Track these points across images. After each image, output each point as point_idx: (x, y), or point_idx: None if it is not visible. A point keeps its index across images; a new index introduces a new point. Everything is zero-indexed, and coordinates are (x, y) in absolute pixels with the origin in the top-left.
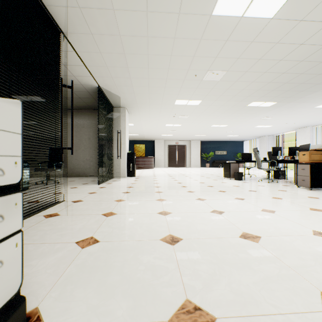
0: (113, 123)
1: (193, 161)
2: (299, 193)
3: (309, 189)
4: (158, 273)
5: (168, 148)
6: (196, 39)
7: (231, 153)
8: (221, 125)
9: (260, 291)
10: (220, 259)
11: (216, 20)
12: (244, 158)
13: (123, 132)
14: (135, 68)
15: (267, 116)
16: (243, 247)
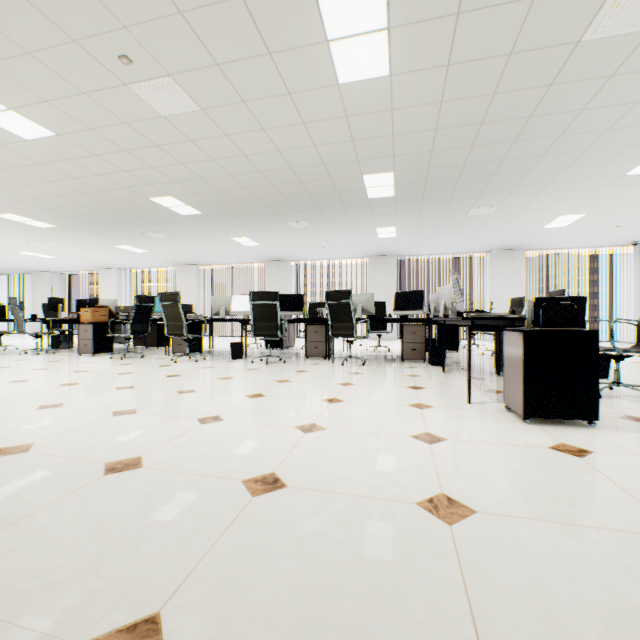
0: None
1: None
2: (77, 361)
3: (93, 355)
4: None
5: None
6: None
7: None
8: None
9: None
10: None
11: None
12: None
13: None
14: None
15: (44, 241)
16: None
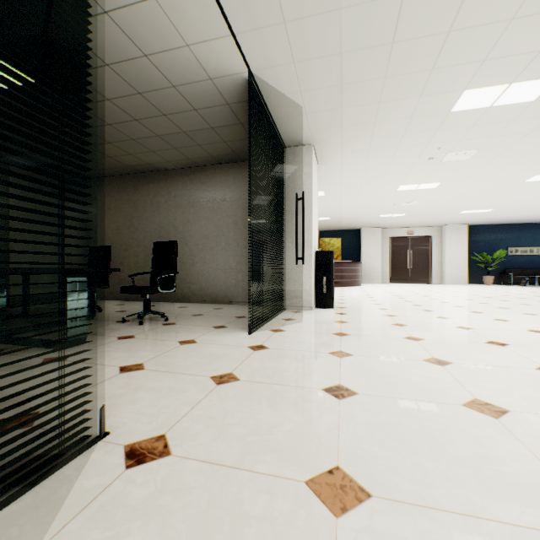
0: (285, 183)
1: (451, 270)
2: None
3: None
4: None
5: (389, 243)
6: None
7: None
8: None
9: None
10: None
11: None
12: None
13: (306, 202)
14: None
15: None
16: None
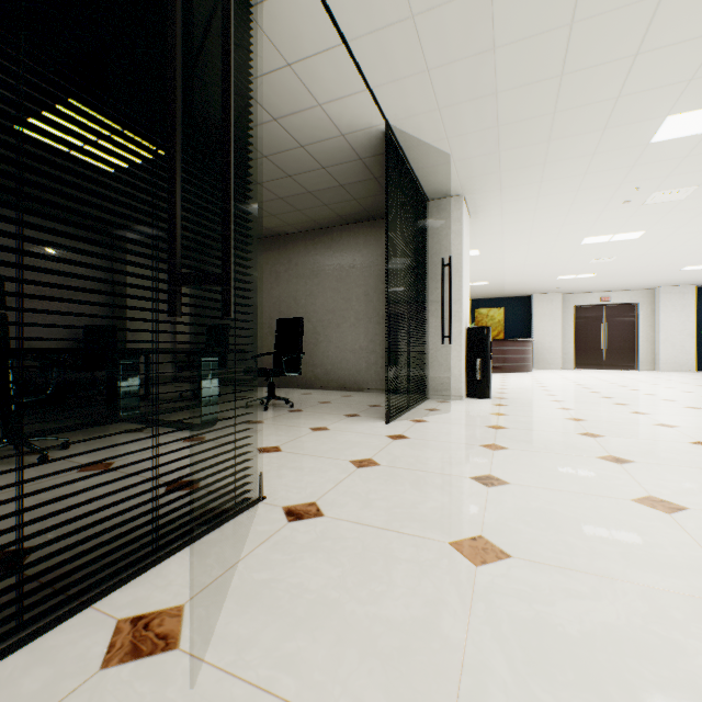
0: (427, 244)
1: (668, 351)
2: None
3: None
4: None
5: (574, 314)
6: None
7: None
8: None
9: None
10: None
11: None
12: None
13: (455, 267)
14: None
15: None
16: None
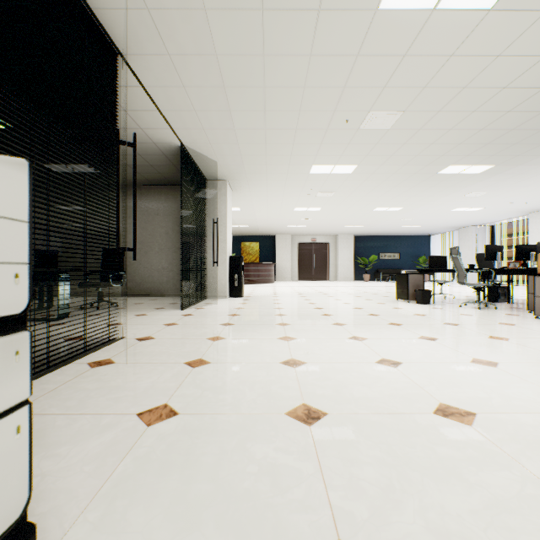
0: (207, 206)
1: (342, 270)
2: (539, 329)
3: None
4: (282, 482)
5: (298, 248)
6: (350, 55)
7: (408, 256)
8: (390, 207)
9: (486, 531)
10: (400, 457)
11: (385, 19)
12: (433, 266)
13: (223, 221)
14: (242, 112)
15: (475, 192)
16: (443, 433)
